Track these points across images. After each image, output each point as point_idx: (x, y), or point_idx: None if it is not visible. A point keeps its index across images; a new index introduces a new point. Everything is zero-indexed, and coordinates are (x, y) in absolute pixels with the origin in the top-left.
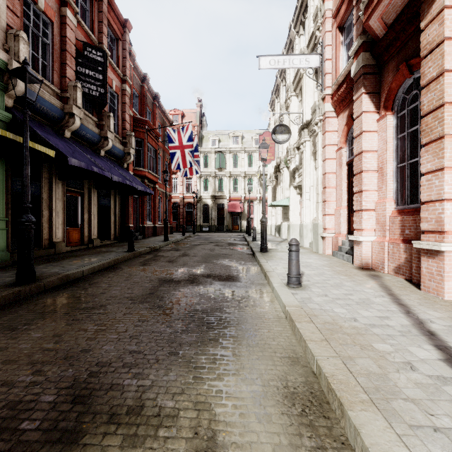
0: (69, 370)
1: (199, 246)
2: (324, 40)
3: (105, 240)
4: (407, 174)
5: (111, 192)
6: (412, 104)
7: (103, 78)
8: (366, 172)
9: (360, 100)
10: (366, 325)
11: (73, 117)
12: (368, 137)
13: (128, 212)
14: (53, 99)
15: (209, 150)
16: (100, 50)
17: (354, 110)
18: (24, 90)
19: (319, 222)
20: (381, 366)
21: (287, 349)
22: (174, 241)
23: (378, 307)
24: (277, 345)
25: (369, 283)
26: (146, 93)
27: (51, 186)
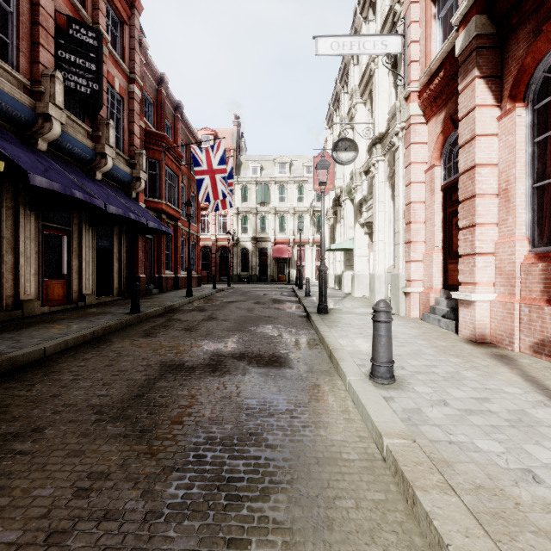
0: None
1: (233, 303)
2: (408, 15)
3: (105, 296)
4: None
5: (114, 230)
6: None
7: (97, 69)
8: (481, 197)
9: (471, 88)
10: None
11: (50, 121)
12: (484, 143)
13: (137, 258)
14: (17, 92)
15: (249, 180)
16: (93, 29)
17: (460, 105)
18: None
19: (401, 272)
20: None
21: None
22: (200, 296)
23: None
24: None
25: (503, 373)
26: (164, 100)
27: (18, 220)
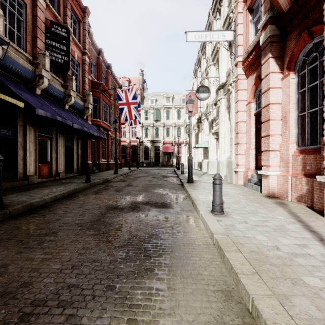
0: (1, 311)
1: (141, 177)
2: (237, 20)
3: (69, 173)
4: (307, 121)
5: (74, 137)
6: (312, 64)
7: (66, 49)
8: (273, 120)
9: (267, 63)
10: (289, 255)
11: (43, 78)
12: (274, 92)
13: (87, 152)
14: (26, 63)
15: (149, 107)
16: (64, 27)
17: (262, 71)
18: (0, 55)
19: (233, 160)
20: (319, 307)
21: (218, 280)
22: (122, 174)
23: (293, 234)
24: (209, 276)
25: (279, 210)
26: (101, 63)
27: (25, 132)
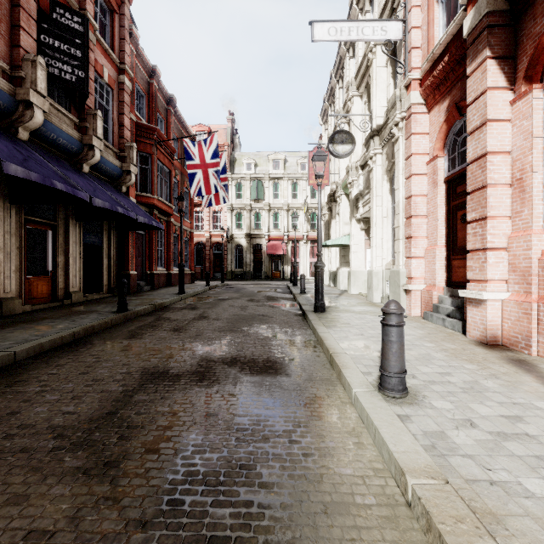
0: None
1: (226, 301)
2: None
3: (93, 293)
4: None
5: (103, 226)
6: None
7: (83, 56)
8: (493, 187)
9: (482, 70)
10: None
11: (31, 108)
12: (496, 129)
13: (128, 254)
14: None
15: (243, 177)
16: (78, 14)
17: (468, 89)
18: None
19: (401, 269)
20: None
21: None
22: (192, 293)
23: None
24: None
25: (528, 382)
26: (156, 93)
27: None
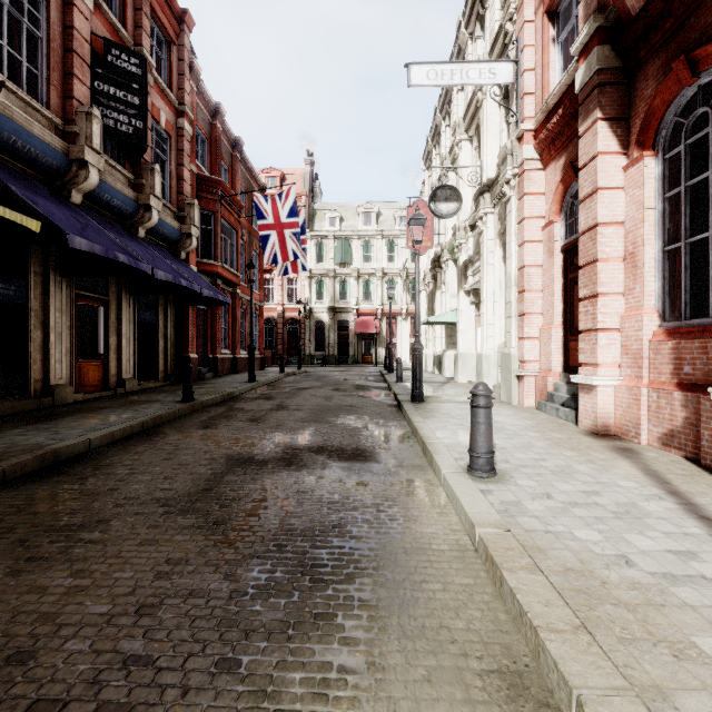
0: None
1: (307, 390)
2: (521, 37)
3: (148, 381)
4: (684, 264)
5: (159, 300)
6: (695, 134)
7: (141, 103)
8: (605, 262)
9: (593, 132)
10: (658, 578)
11: (86, 168)
12: (607, 198)
13: (187, 334)
14: (48, 134)
15: (325, 235)
16: (136, 55)
17: (580, 151)
18: None
19: (513, 351)
20: None
21: (491, 643)
22: (265, 382)
23: (662, 526)
24: (467, 632)
25: (622, 467)
26: (220, 136)
27: (48, 288)
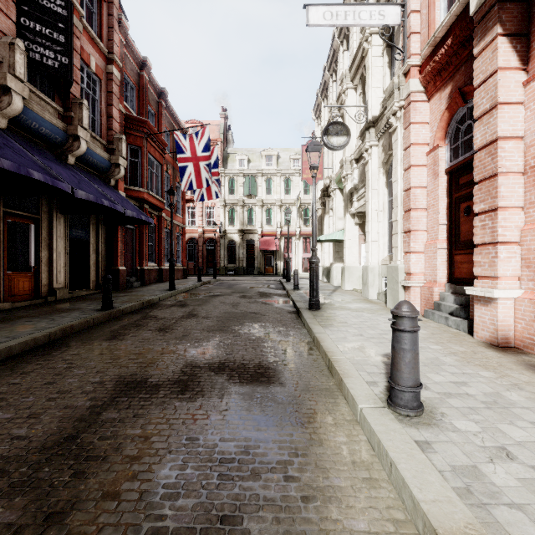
0: None
1: (218, 297)
2: None
3: (80, 289)
4: None
5: (91, 220)
6: None
7: (66, 41)
8: (504, 176)
9: (492, 49)
10: None
11: (9, 94)
12: (507, 113)
13: (116, 250)
14: None
15: (236, 172)
16: None
17: (475, 71)
18: None
19: (399, 264)
20: None
21: None
22: (183, 289)
23: None
24: None
25: None
26: (147, 85)
27: None
